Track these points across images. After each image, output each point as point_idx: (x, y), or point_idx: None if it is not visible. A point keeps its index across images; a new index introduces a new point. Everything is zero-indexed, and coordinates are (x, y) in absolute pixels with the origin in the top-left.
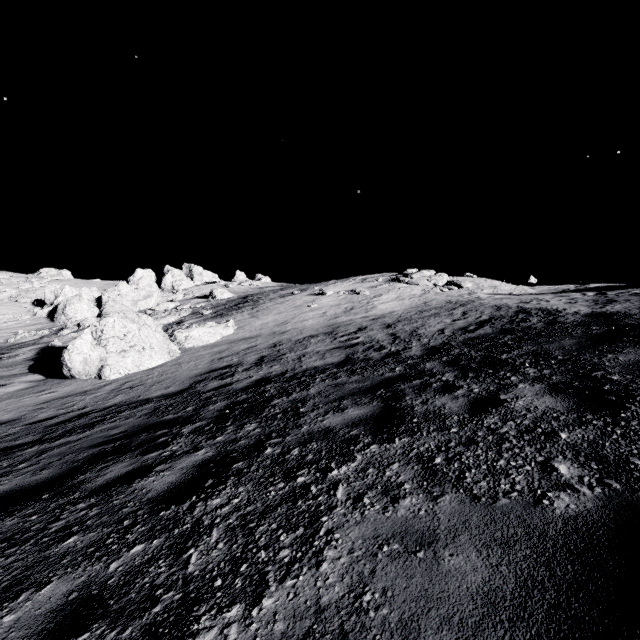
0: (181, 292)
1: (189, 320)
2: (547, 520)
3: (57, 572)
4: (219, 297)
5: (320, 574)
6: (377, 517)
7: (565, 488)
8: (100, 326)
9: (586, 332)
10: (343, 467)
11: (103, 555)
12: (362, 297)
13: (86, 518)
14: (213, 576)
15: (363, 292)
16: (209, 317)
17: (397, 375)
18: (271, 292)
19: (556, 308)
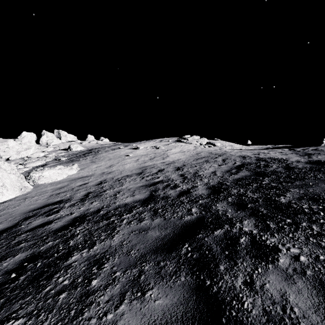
0: (51, 146)
1: (50, 164)
2: None
3: None
4: (74, 149)
5: None
6: None
7: None
8: None
9: None
10: None
11: None
12: (160, 150)
13: None
14: None
15: (161, 147)
16: (64, 162)
17: (196, 219)
18: (107, 147)
19: (281, 158)
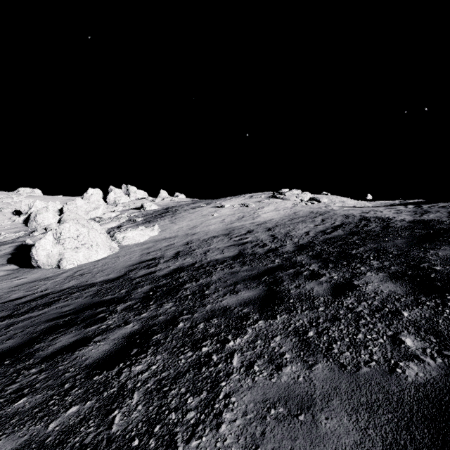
0: (121, 205)
1: (126, 225)
2: (402, 387)
3: (6, 431)
4: (148, 208)
5: (219, 435)
6: (265, 383)
7: (413, 358)
8: (59, 229)
9: (412, 234)
10: (237, 339)
11: (45, 415)
12: (250, 209)
13: (36, 381)
14: (132, 436)
15: (251, 205)
16: (140, 223)
17: (276, 265)
18: (185, 205)
19: (388, 217)
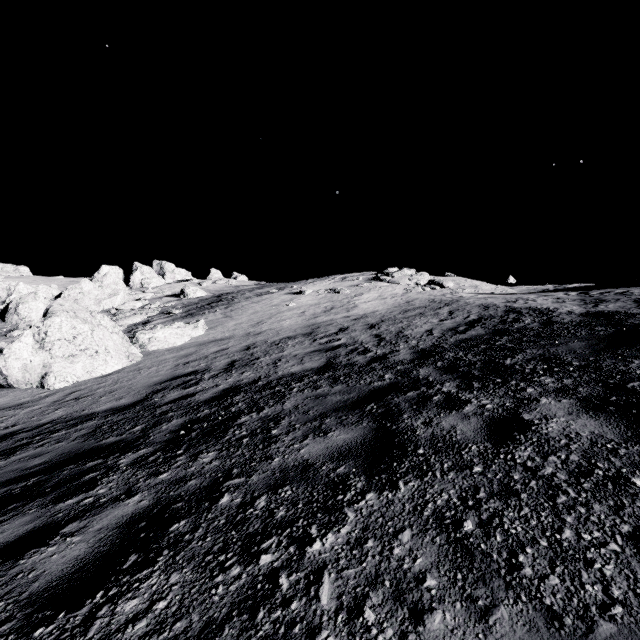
0: (151, 290)
1: (156, 320)
2: None
3: None
4: (191, 296)
5: None
6: None
7: None
8: (44, 327)
9: (592, 333)
10: (329, 535)
11: None
12: (342, 296)
13: None
14: None
15: (343, 291)
16: (179, 317)
17: (388, 384)
18: (247, 291)
19: (547, 307)
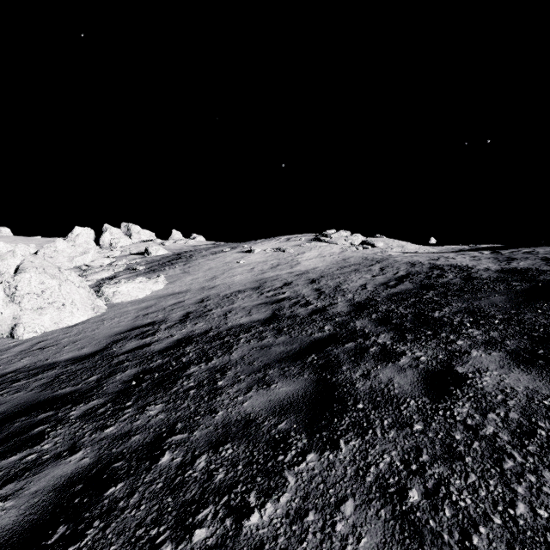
0: (118, 249)
1: (122, 275)
2: None
3: None
4: (154, 254)
5: None
6: None
7: None
8: (14, 282)
9: (510, 288)
10: (267, 505)
11: None
12: (287, 254)
13: None
14: None
15: (288, 250)
16: (142, 272)
17: (327, 336)
18: (204, 249)
19: (466, 264)
